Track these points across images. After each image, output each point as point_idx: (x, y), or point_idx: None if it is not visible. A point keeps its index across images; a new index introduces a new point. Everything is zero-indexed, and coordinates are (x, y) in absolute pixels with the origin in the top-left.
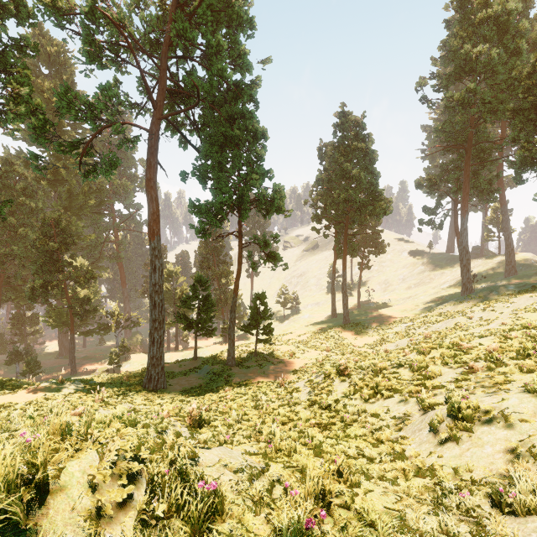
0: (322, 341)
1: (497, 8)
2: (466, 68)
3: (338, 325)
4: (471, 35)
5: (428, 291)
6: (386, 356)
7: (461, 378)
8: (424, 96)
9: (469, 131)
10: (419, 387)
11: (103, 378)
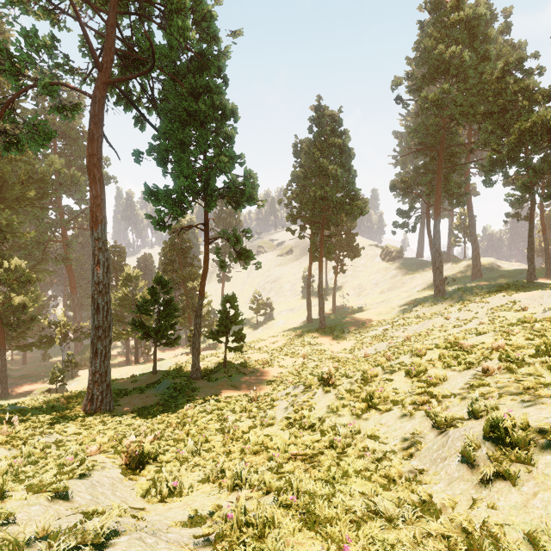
0: (298, 348)
1: (469, 12)
2: (440, 70)
3: (314, 330)
4: (444, 38)
5: (401, 295)
6: (367, 360)
7: (478, 383)
8: (400, 97)
9: (442, 133)
10: (425, 396)
11: (37, 401)
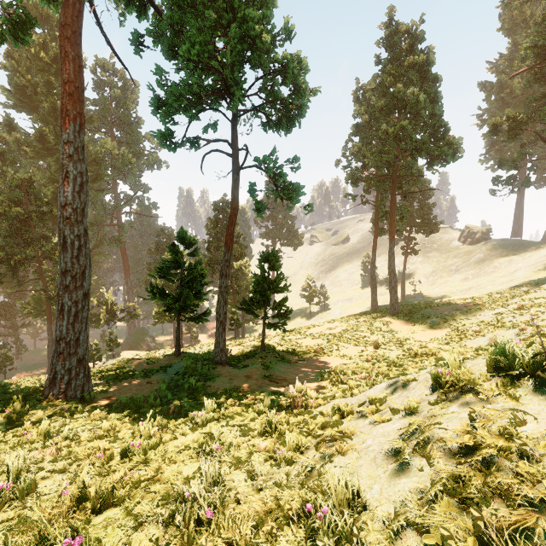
0: (364, 334)
1: None
2: None
3: (383, 315)
4: None
5: (496, 280)
6: None
7: None
8: None
9: None
10: None
11: None
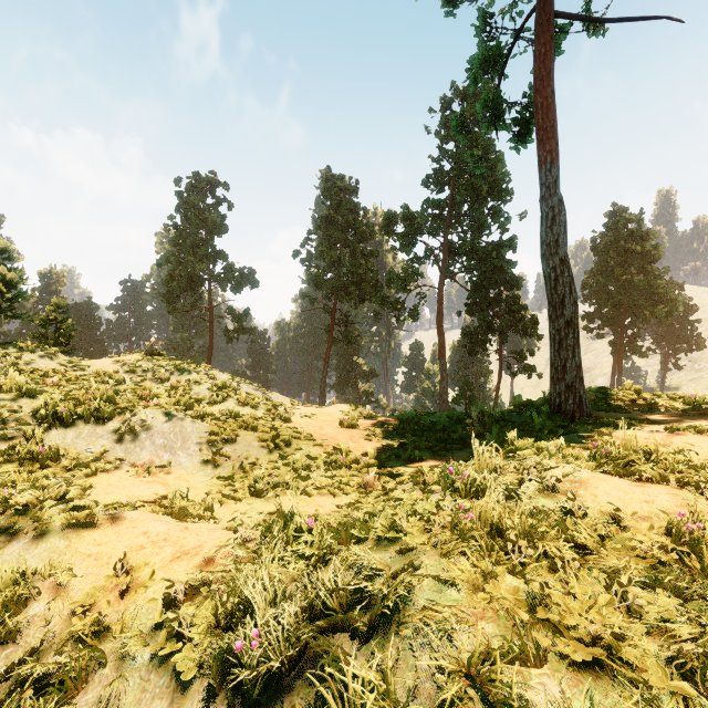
0: None
1: None
2: None
3: None
4: None
5: None
6: None
7: None
8: None
9: None
10: None
11: None
